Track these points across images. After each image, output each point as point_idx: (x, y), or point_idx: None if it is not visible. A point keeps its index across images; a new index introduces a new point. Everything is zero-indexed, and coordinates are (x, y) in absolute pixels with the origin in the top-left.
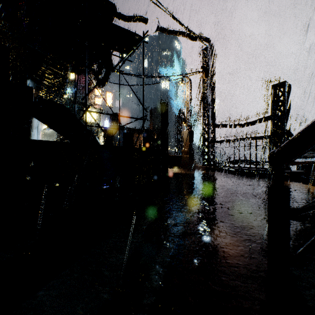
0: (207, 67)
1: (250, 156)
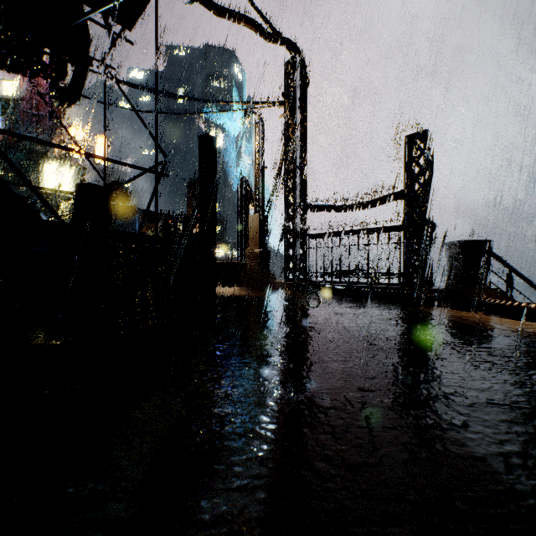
0: (294, 97)
1: (368, 262)
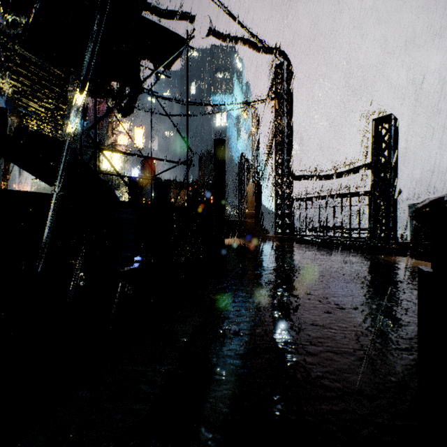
0: (282, 93)
1: (342, 220)
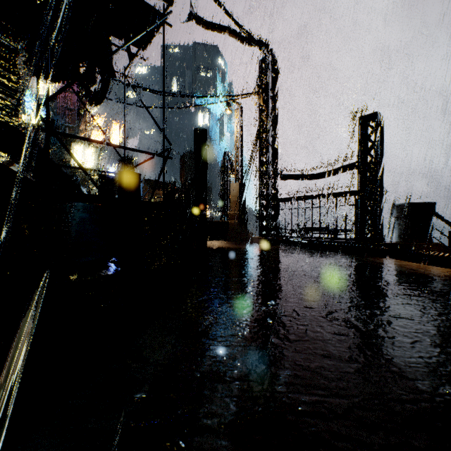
0: (267, 88)
1: (328, 221)
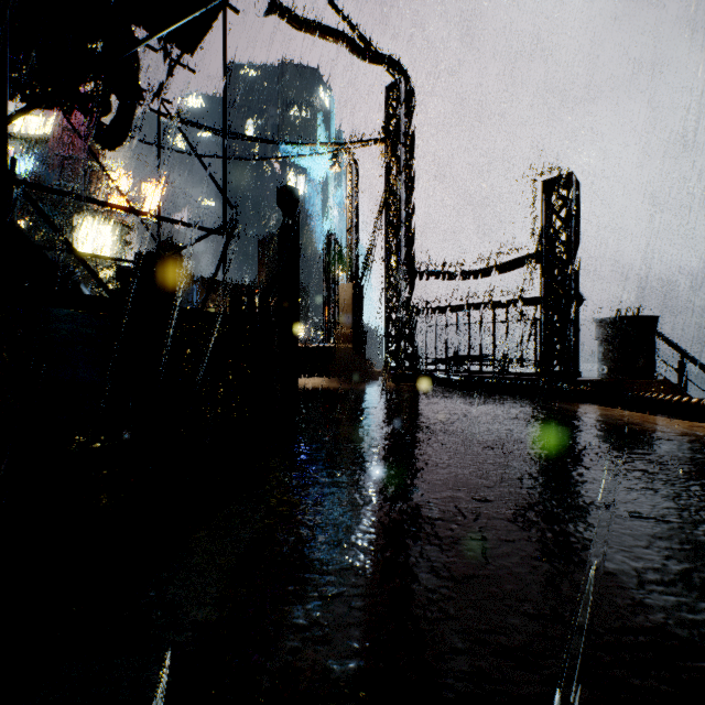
0: (397, 132)
1: (493, 345)
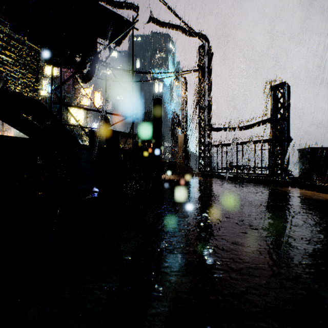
0: (204, 66)
1: (248, 161)
